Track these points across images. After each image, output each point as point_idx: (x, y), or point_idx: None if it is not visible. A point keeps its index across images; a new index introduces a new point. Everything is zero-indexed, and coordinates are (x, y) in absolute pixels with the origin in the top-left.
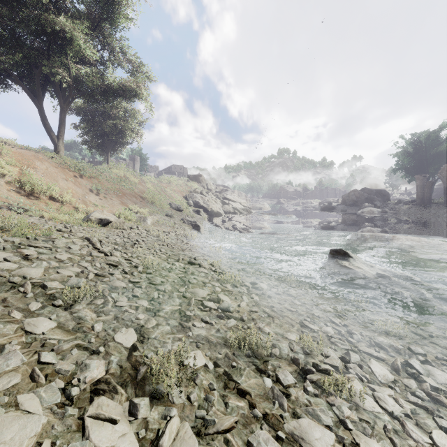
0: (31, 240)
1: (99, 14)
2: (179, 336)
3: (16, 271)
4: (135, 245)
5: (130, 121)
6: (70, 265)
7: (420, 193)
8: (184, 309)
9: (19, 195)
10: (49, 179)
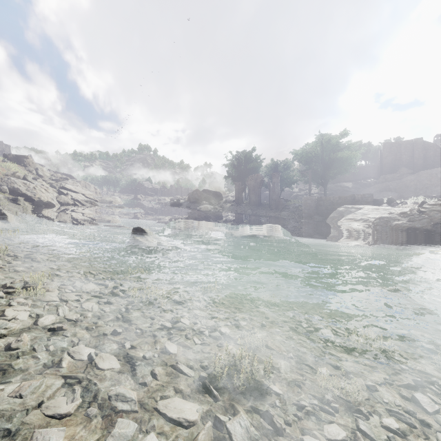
0: None
1: None
2: None
3: None
4: None
5: None
6: None
7: (237, 195)
8: None
9: None
10: None
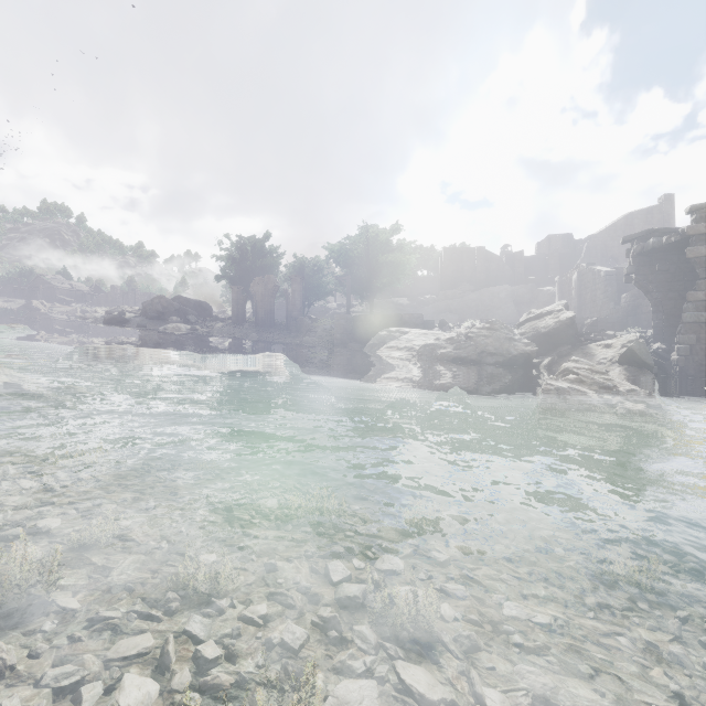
0: None
1: None
2: None
3: None
4: None
5: None
6: None
7: (235, 308)
8: None
9: None
10: None
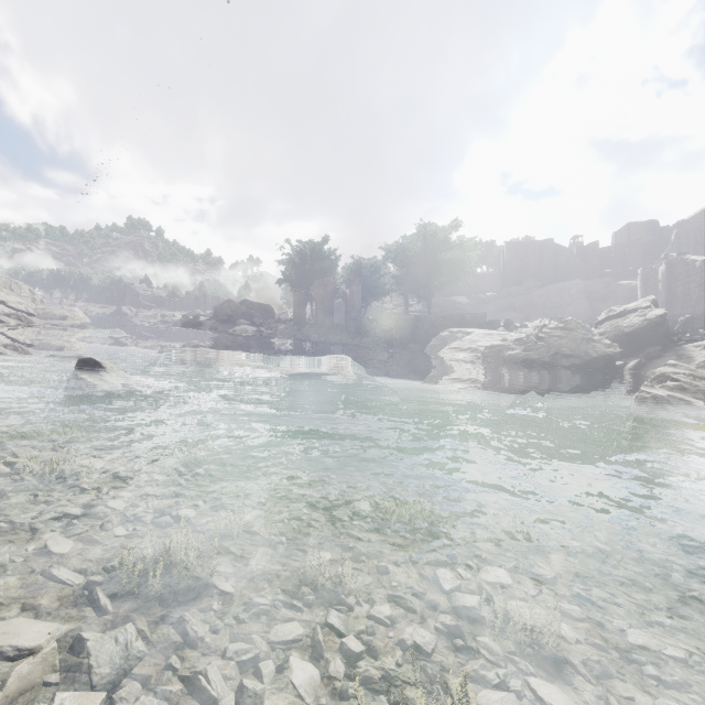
0: None
1: None
2: None
3: None
4: None
5: None
6: None
7: (297, 310)
8: None
9: None
10: None
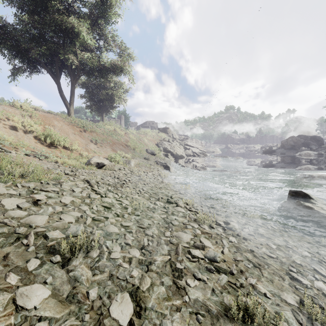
0: (44, 184)
1: (97, 13)
2: (175, 302)
3: (24, 219)
4: (123, 185)
5: (118, 90)
6: (72, 208)
7: None
8: (173, 259)
9: (43, 146)
10: (63, 133)
